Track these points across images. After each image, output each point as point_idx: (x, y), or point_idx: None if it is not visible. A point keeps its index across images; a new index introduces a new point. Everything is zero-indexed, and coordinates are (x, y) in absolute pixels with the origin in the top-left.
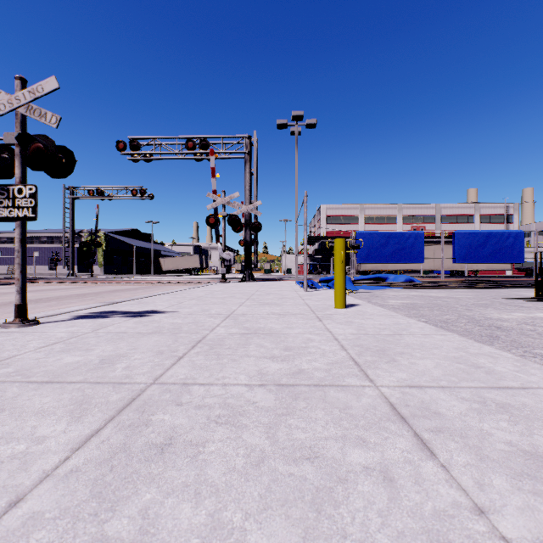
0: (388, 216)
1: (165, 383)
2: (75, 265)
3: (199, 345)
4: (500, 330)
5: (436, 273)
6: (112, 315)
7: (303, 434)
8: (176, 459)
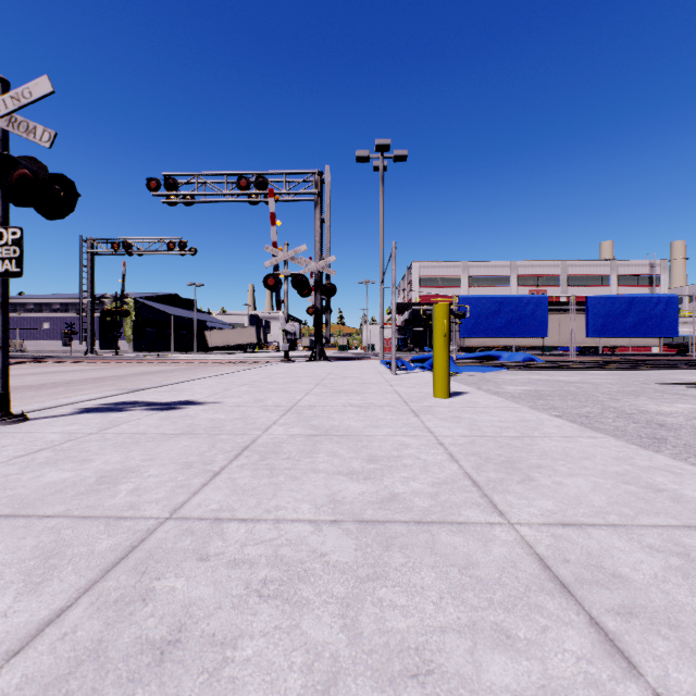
0: (498, 277)
1: (186, 517)
2: (97, 339)
3: (246, 454)
4: (664, 429)
5: (561, 350)
6: (131, 407)
7: (403, 621)
8: (182, 677)
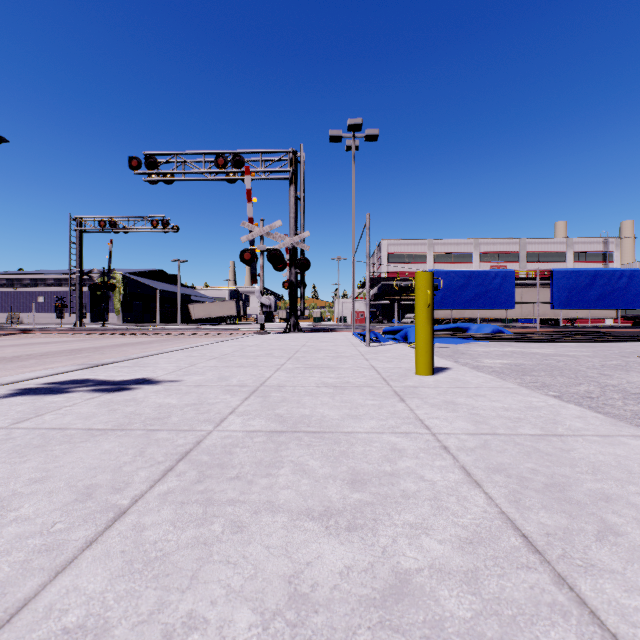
0: (462, 254)
1: None
2: (88, 312)
3: (180, 468)
4: None
5: (521, 322)
6: (76, 387)
7: None
8: None
